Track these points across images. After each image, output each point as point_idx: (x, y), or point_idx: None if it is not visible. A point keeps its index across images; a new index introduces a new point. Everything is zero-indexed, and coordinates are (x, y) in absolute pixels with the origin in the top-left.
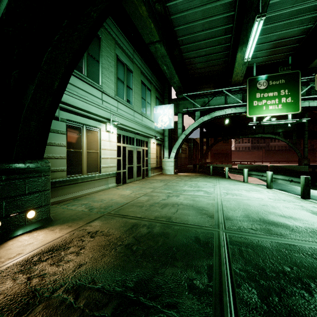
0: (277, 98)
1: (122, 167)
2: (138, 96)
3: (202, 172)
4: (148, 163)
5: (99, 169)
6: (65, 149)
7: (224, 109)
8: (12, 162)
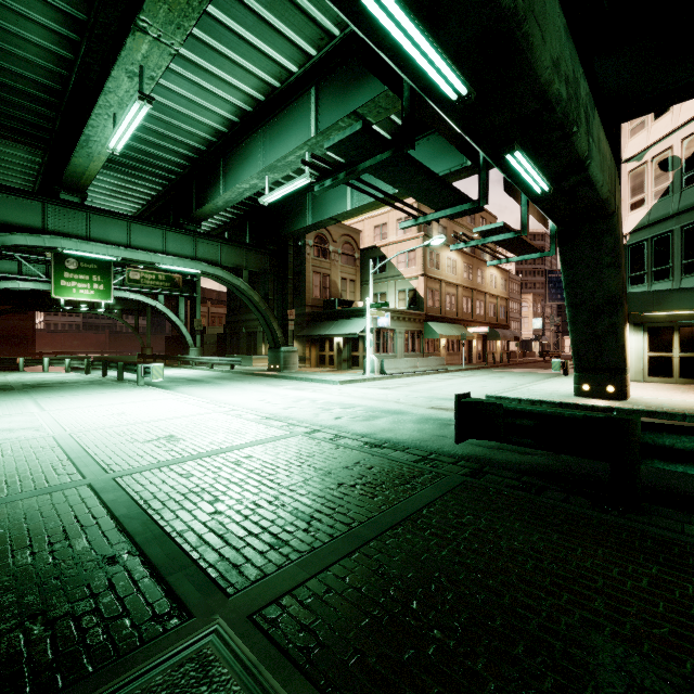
0: (90, 283)
1: None
2: None
3: None
4: None
5: None
6: None
7: (17, 281)
8: None
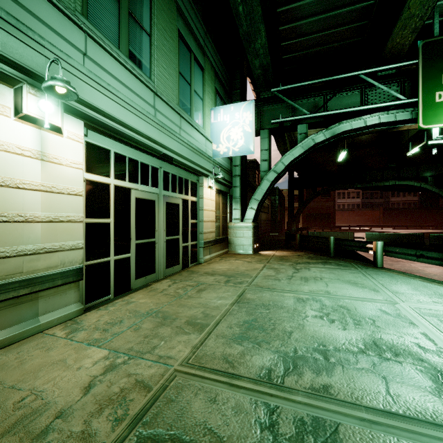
0: None
1: (113, 247)
2: (171, 66)
3: (303, 248)
4: (197, 232)
5: None
6: None
7: (361, 116)
8: None
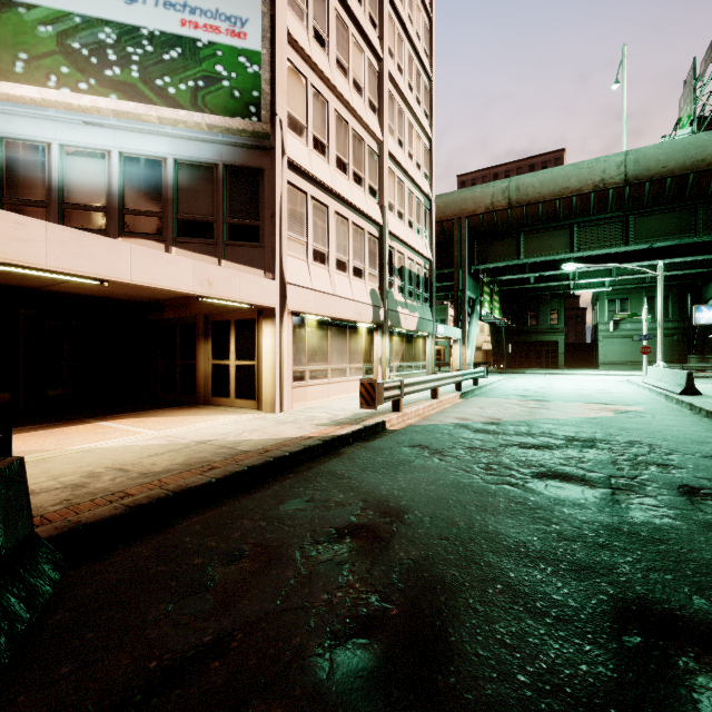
0: None
1: None
2: None
3: None
4: None
5: None
6: None
7: None
8: (703, 355)
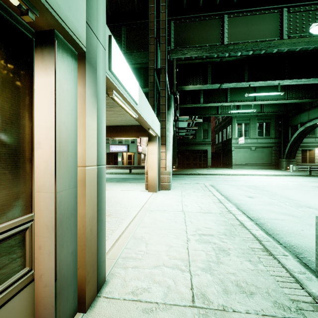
0: None
1: None
2: None
3: None
4: None
5: (314, 162)
6: (301, 157)
7: None
8: (290, 159)
